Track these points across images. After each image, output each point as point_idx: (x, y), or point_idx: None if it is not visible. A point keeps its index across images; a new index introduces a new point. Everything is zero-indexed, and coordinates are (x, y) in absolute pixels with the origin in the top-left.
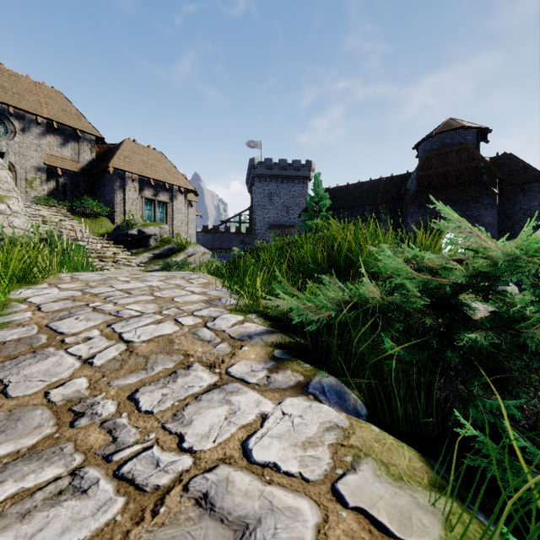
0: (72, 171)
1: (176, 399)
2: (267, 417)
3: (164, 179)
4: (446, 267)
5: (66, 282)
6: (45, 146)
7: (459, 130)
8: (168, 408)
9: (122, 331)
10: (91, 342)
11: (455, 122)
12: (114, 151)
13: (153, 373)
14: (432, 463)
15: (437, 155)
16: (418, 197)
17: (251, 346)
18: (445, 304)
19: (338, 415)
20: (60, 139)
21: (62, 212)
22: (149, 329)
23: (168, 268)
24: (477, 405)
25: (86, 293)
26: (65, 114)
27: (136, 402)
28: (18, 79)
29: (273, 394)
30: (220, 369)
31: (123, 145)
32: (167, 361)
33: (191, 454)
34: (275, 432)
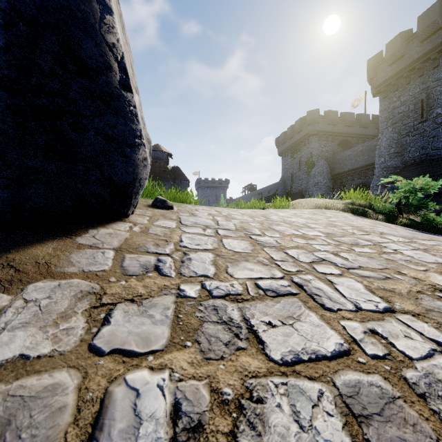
0: None
1: None
2: None
3: None
4: None
5: None
6: None
7: (161, 152)
8: None
9: None
10: None
11: (159, 147)
12: None
13: None
14: None
15: (151, 162)
16: None
17: None
18: None
19: None
20: None
21: None
22: None
23: None
24: None
25: None
26: None
27: None
28: None
29: None
30: None
31: None
32: None
33: None
34: None
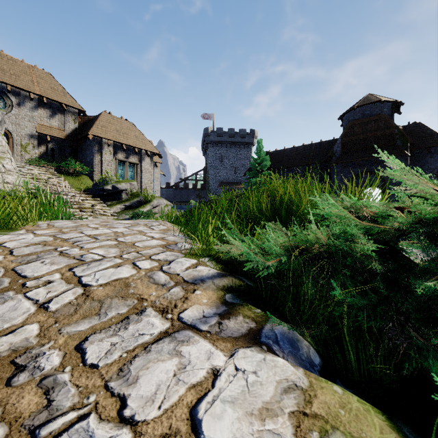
0: (59, 138)
1: (125, 350)
2: (218, 373)
3: (134, 144)
4: (383, 215)
5: (42, 228)
6: (37, 117)
7: (377, 103)
8: (114, 361)
9: (82, 274)
10: (50, 285)
11: (373, 97)
12: (93, 121)
13: (106, 319)
14: (400, 427)
15: (358, 124)
16: (343, 159)
17: (204, 290)
18: (387, 249)
19: (295, 371)
20: (49, 112)
21: (50, 171)
22: (108, 273)
23: (136, 217)
24: (437, 356)
25: (57, 238)
26: (53, 91)
27: (83, 352)
28: (15, 63)
29: (225, 344)
30: (172, 314)
31: (100, 116)
32: (121, 306)
33: (131, 426)
34: (228, 394)
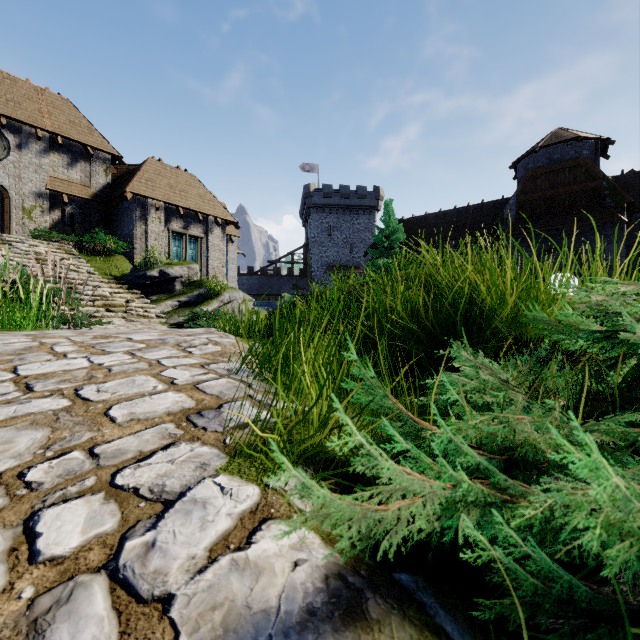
0: (81, 198)
1: None
2: None
3: (197, 207)
4: None
5: None
6: (48, 166)
7: (571, 142)
8: None
9: None
10: None
11: (565, 133)
12: (134, 173)
13: None
14: None
15: (544, 174)
16: (519, 228)
17: None
18: None
19: None
20: (66, 158)
21: (65, 248)
22: None
23: (196, 320)
24: None
25: None
26: (73, 127)
27: None
28: (15, 83)
29: None
30: None
31: (145, 165)
32: None
33: None
34: None
